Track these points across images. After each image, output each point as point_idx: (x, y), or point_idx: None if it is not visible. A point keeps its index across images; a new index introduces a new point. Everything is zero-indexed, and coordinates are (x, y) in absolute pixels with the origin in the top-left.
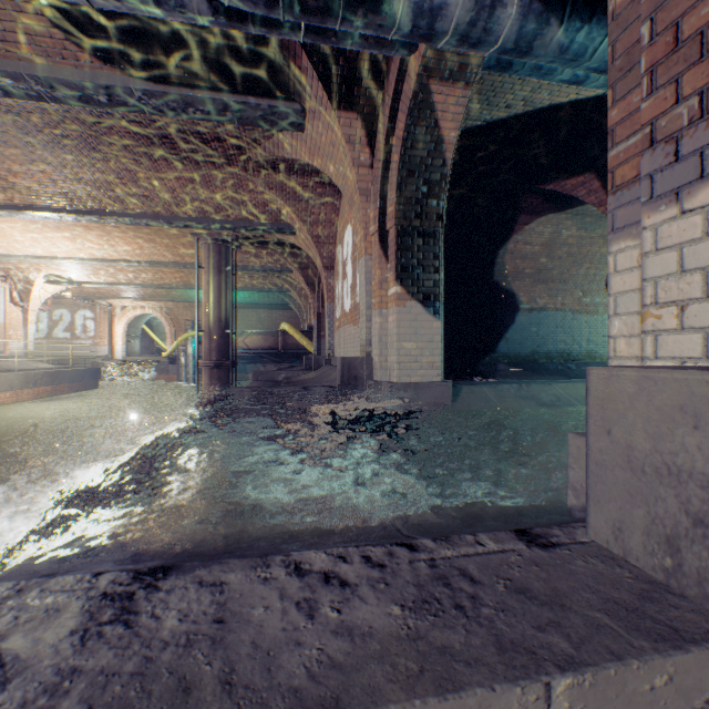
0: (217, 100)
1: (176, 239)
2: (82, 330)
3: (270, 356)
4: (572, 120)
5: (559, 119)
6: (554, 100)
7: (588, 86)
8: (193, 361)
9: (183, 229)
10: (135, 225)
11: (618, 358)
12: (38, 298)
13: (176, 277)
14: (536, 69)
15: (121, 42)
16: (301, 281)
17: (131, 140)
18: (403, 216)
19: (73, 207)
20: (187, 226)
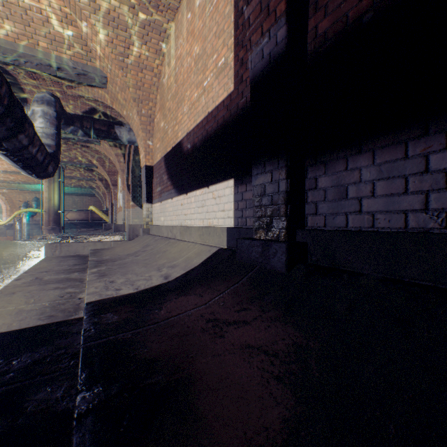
0: (67, 136)
1: None
2: None
3: (82, 224)
4: None
5: None
6: None
7: None
8: (27, 227)
9: None
10: None
11: None
12: None
13: (19, 177)
14: None
15: None
16: (102, 186)
17: None
18: (134, 181)
19: None
20: None
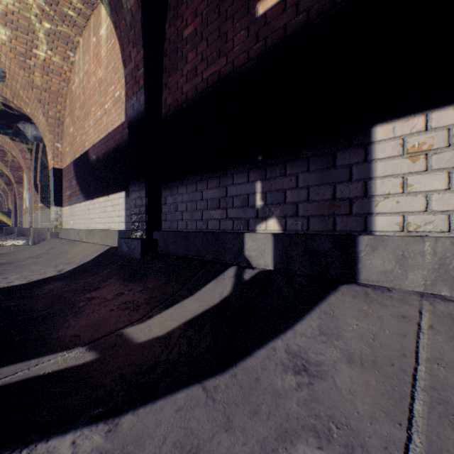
0: None
1: None
2: None
3: None
4: None
5: None
6: None
7: None
8: None
9: None
10: None
11: None
12: None
13: None
14: None
15: None
16: (2, 182)
17: None
18: (44, 181)
19: None
20: None
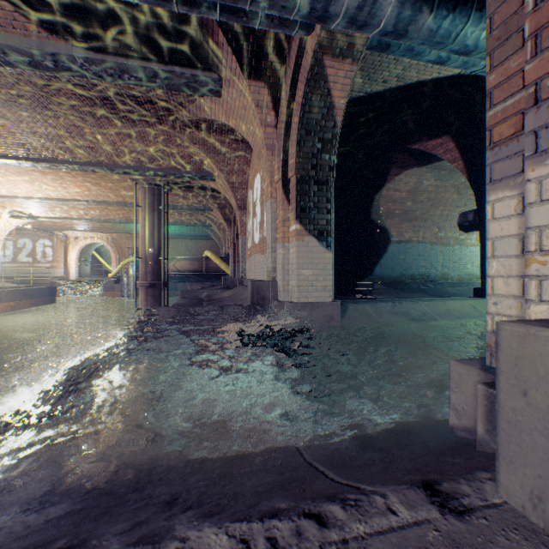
0: (148, 68)
1: (118, 183)
2: (42, 256)
3: (196, 276)
4: (434, 94)
5: (424, 92)
6: (420, 77)
7: (449, 66)
8: (133, 281)
9: (123, 175)
10: (83, 171)
11: (496, 295)
12: (3, 230)
13: (119, 214)
14: (409, 50)
15: (64, 16)
16: (220, 218)
17: (77, 100)
18: (302, 167)
19: (30, 156)
20: (127, 173)
